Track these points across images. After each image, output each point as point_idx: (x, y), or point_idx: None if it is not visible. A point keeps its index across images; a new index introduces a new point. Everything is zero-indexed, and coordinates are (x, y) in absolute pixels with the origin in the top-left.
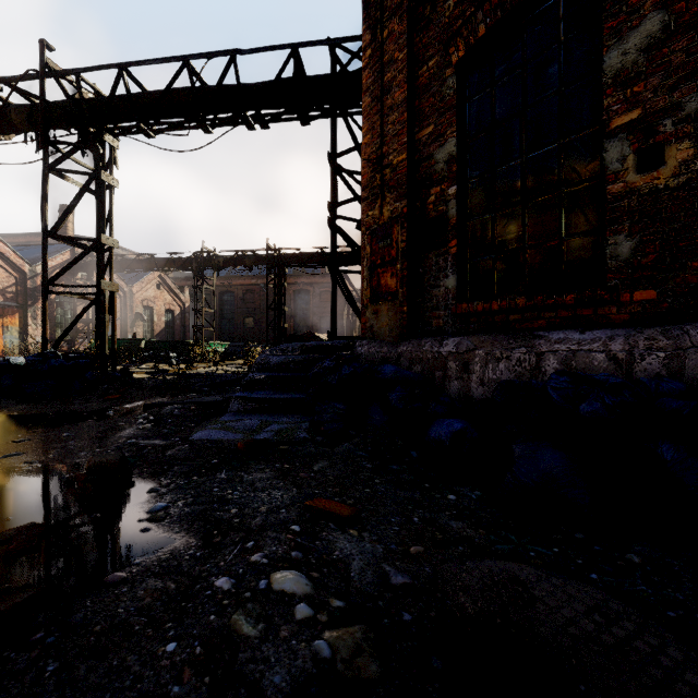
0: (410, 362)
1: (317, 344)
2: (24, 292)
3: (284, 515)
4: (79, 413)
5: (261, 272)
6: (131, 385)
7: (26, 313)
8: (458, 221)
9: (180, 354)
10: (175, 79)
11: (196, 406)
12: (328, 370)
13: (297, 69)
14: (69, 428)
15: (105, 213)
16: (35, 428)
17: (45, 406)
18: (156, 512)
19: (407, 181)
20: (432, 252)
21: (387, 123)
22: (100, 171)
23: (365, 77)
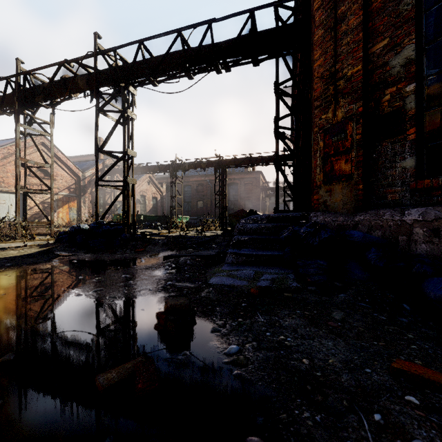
0: (369, 228)
1: (280, 215)
2: (79, 188)
3: (375, 377)
4: (123, 260)
5: (211, 171)
6: (149, 242)
7: (80, 200)
8: (416, 112)
9: (162, 224)
10: (172, 45)
11: (199, 258)
12: (309, 234)
13: (253, 26)
14: (123, 270)
15: (129, 135)
16: (103, 270)
17: (102, 255)
18: (233, 354)
19: (362, 86)
20: (387, 140)
21: (341, 45)
22: (127, 110)
23: (318, 16)
